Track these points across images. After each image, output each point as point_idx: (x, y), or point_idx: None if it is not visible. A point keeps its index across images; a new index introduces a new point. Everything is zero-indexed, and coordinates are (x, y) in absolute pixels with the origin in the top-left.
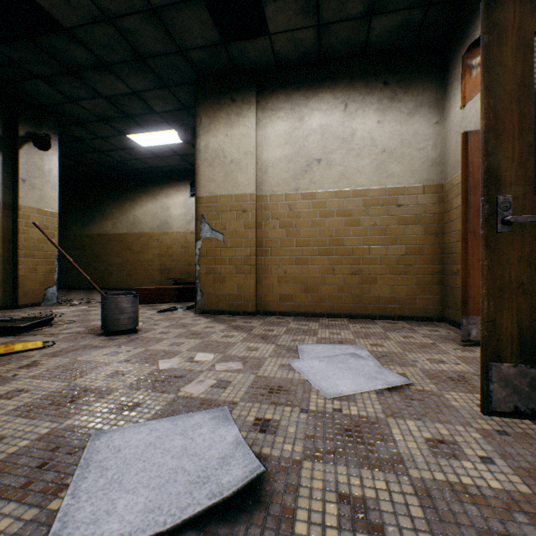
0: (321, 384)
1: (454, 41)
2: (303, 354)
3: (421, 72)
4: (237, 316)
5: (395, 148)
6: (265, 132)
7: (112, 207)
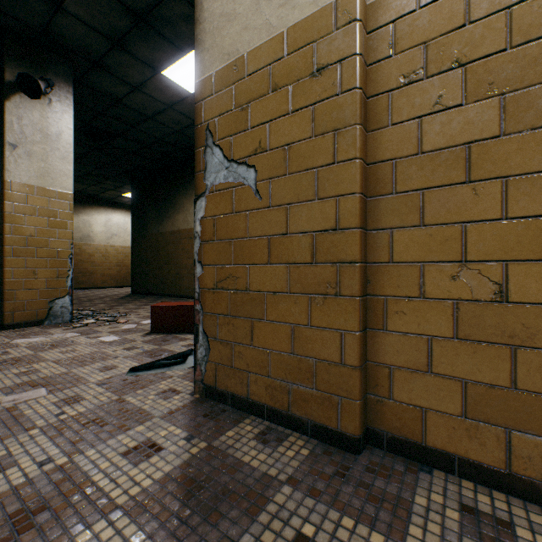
0: None
1: None
2: None
3: None
4: (289, 445)
5: None
6: None
7: (183, 197)
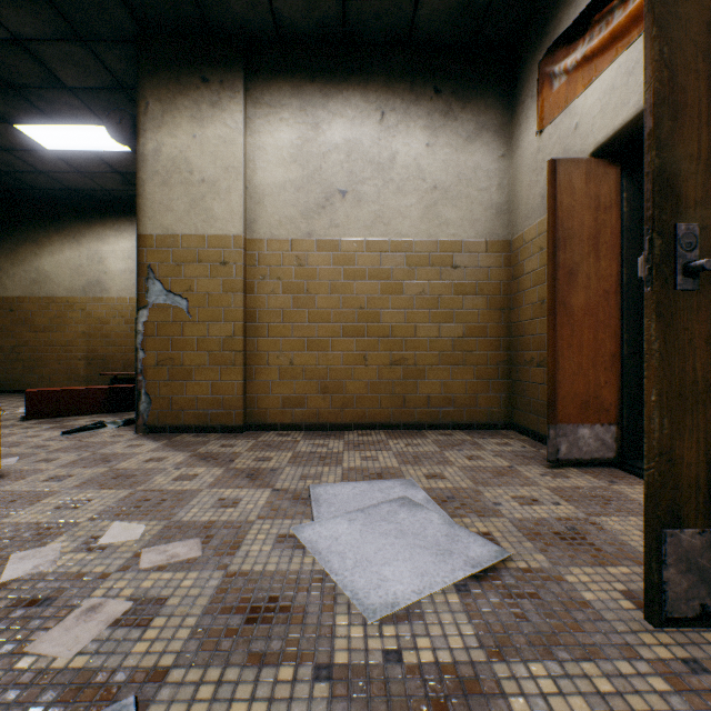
0: (355, 583)
1: (527, 43)
2: (320, 508)
3: (484, 83)
4: (211, 435)
5: (450, 185)
6: (259, 140)
7: None
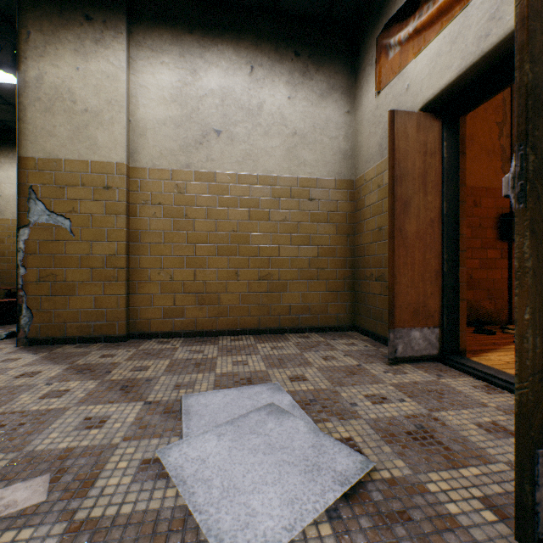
0: (220, 523)
1: (367, 22)
2: (190, 422)
3: (334, 52)
4: (94, 345)
5: (307, 132)
6: (141, 79)
7: None
